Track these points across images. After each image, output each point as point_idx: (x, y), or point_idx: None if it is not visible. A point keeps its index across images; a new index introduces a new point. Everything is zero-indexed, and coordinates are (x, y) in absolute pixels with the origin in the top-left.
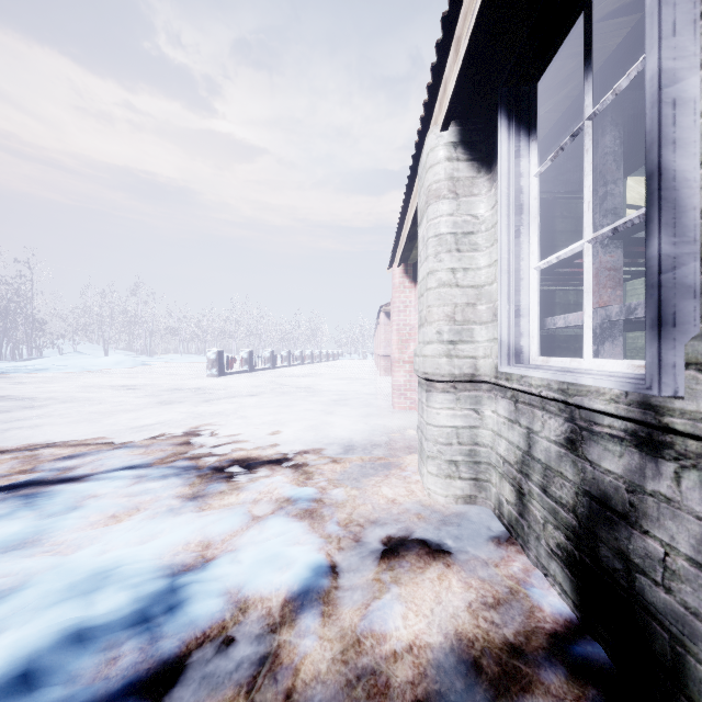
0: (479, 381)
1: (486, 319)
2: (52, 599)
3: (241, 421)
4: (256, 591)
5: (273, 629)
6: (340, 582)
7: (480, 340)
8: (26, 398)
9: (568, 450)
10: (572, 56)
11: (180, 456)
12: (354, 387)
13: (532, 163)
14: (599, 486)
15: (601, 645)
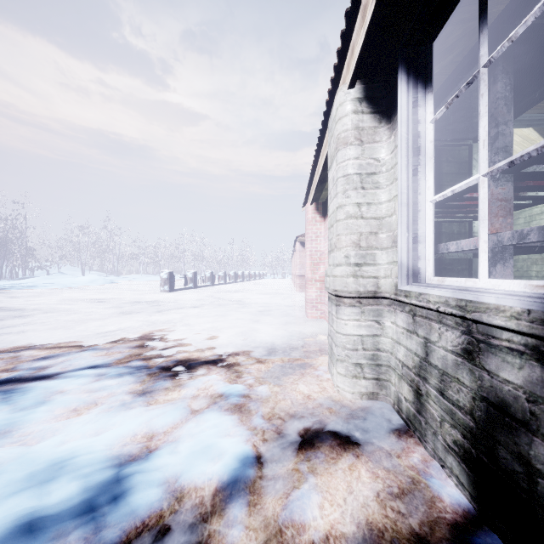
0: (381, 297)
1: (386, 245)
2: (12, 488)
3: (186, 328)
4: (191, 481)
5: (205, 518)
6: (264, 472)
7: (381, 263)
8: (17, 309)
9: (465, 359)
10: (460, 22)
11: (134, 357)
12: (276, 300)
13: (428, 112)
14: (497, 394)
15: (499, 537)
